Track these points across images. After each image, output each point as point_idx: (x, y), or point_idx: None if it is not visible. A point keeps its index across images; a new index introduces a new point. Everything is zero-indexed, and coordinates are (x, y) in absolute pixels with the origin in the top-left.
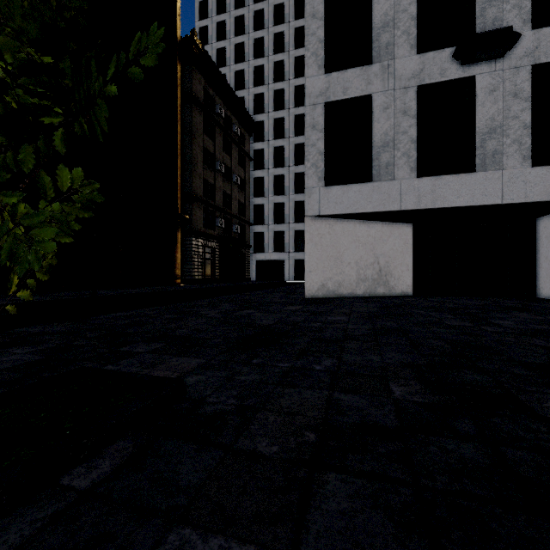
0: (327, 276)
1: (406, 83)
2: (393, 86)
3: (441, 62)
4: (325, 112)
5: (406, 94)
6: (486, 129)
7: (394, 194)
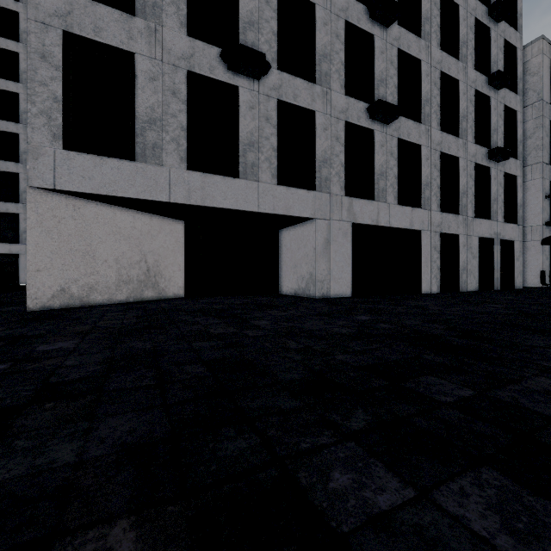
0: (71, 277)
1: (176, 61)
2: (161, 56)
3: (210, 57)
4: (66, 45)
5: (175, 72)
6: (247, 141)
7: (162, 182)
